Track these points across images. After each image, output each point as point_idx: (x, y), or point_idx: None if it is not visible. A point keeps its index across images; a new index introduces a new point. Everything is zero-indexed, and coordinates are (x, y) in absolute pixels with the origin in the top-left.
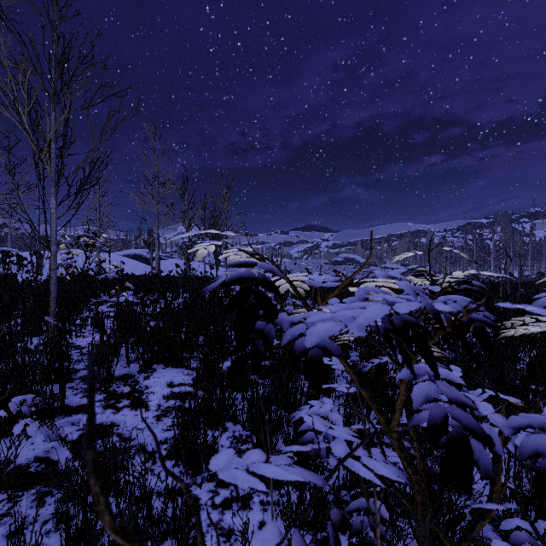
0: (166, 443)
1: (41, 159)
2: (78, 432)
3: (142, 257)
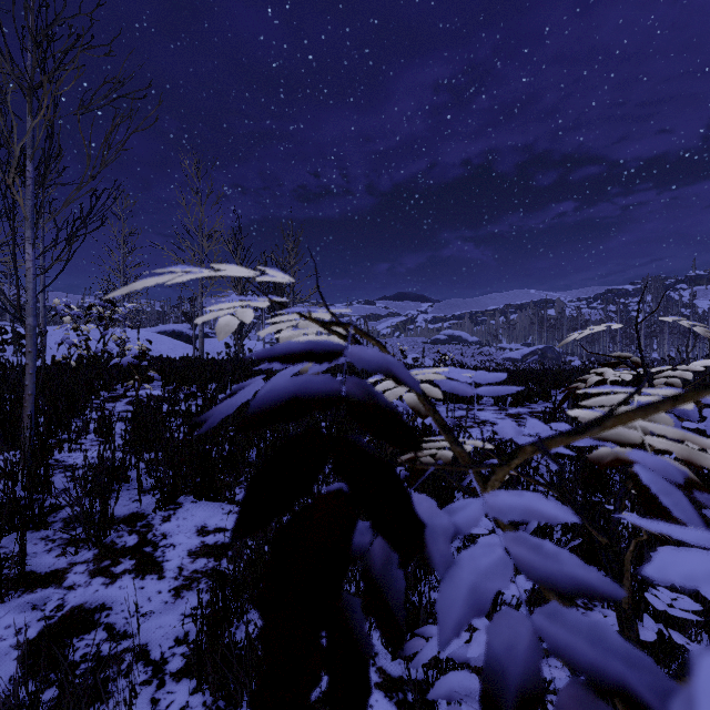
0: (186, 642)
1: (9, 185)
2: (41, 624)
3: (182, 334)
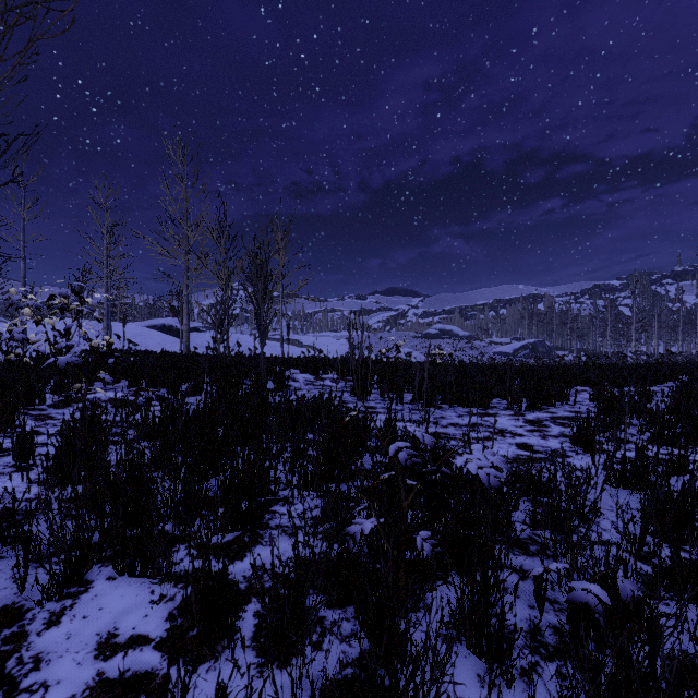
0: None
1: None
2: None
3: (172, 328)
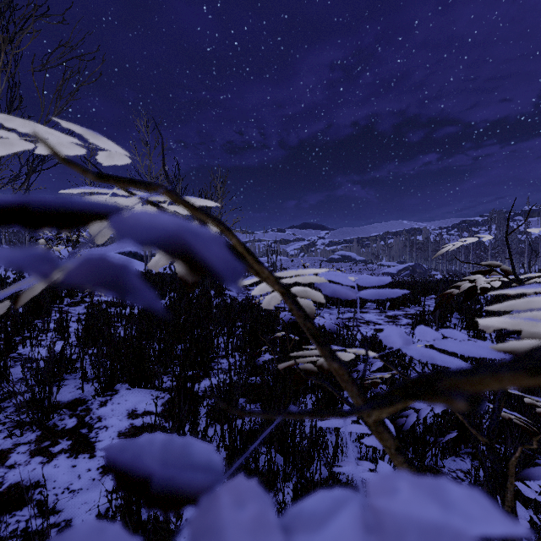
0: (106, 517)
1: None
2: None
3: (137, 254)
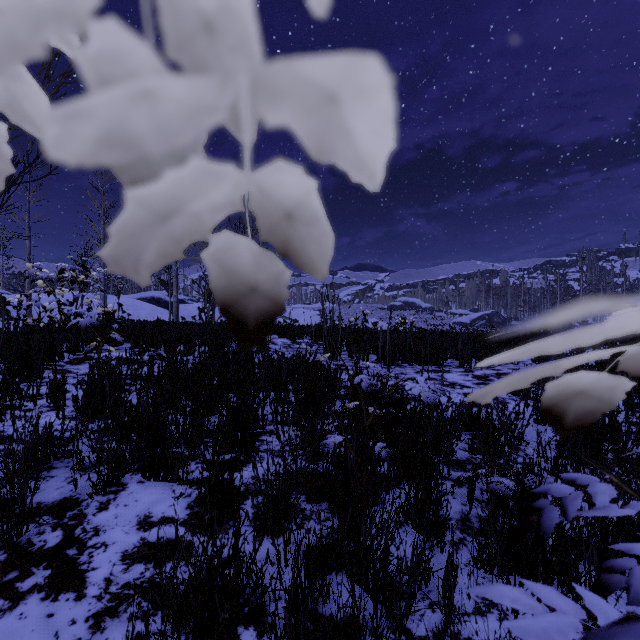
0: None
1: None
2: None
3: (161, 300)
